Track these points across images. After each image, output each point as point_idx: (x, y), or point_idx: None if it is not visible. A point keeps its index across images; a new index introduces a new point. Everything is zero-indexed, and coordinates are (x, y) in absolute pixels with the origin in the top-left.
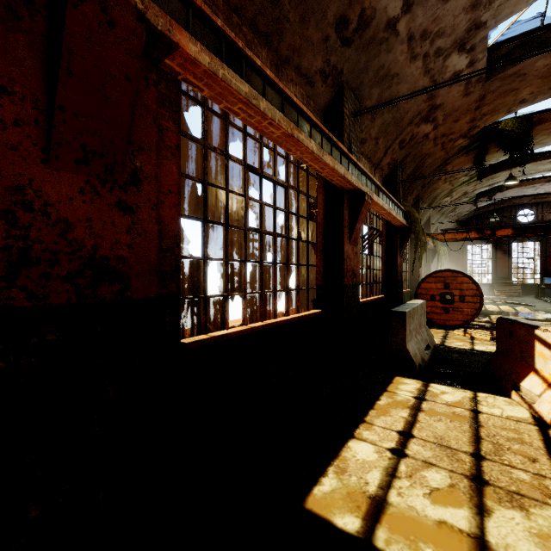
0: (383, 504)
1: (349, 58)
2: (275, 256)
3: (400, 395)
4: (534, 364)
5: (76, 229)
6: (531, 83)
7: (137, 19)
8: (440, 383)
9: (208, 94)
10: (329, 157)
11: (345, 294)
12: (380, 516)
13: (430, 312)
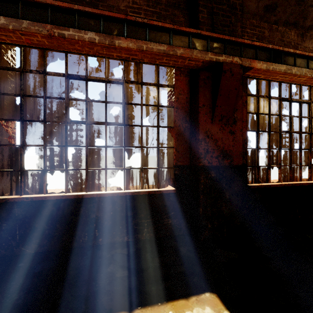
0: None
1: None
2: (300, 145)
3: None
4: None
5: (218, 142)
6: None
7: (240, 68)
8: None
9: (263, 77)
10: None
11: None
12: None
13: None
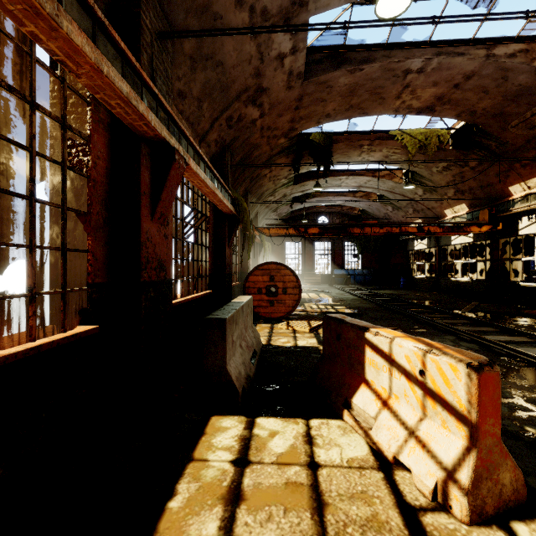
0: None
1: None
2: None
3: (213, 464)
4: (364, 374)
5: None
6: (335, 99)
7: None
8: (268, 414)
9: None
10: (82, 34)
11: (144, 297)
12: None
13: (257, 306)
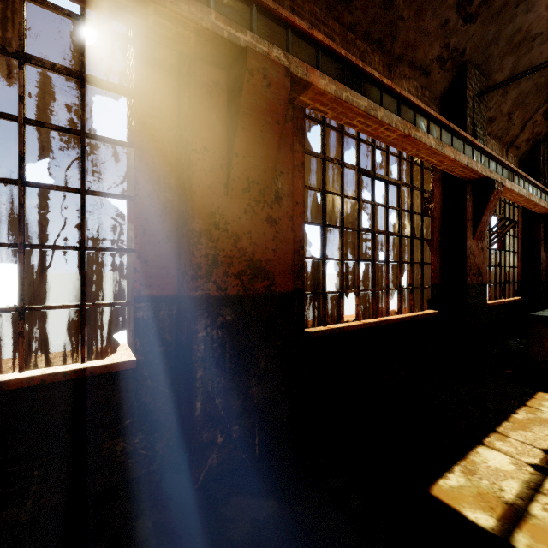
0: (523, 514)
1: (473, 35)
2: (387, 254)
3: (546, 413)
4: None
5: (242, 240)
6: None
7: (285, 75)
8: None
9: (331, 115)
10: (449, 148)
11: (468, 295)
12: (519, 523)
13: None
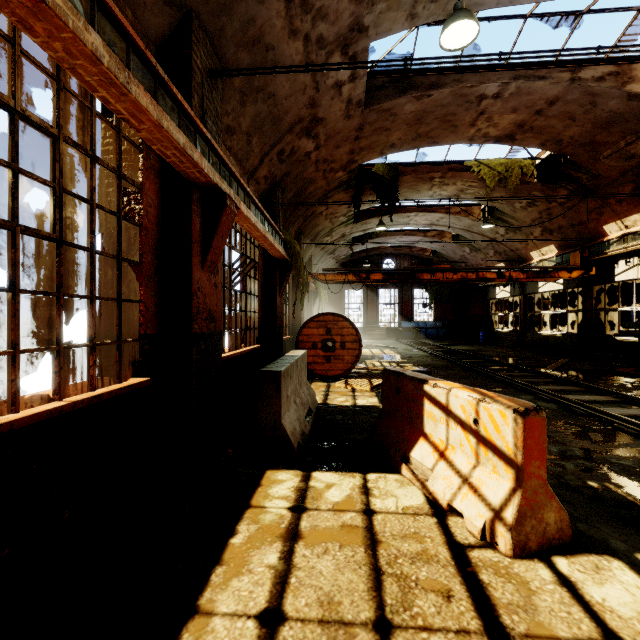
0: None
1: None
2: (13, 274)
3: (270, 510)
4: (423, 427)
5: None
6: (400, 128)
7: None
8: (324, 469)
9: None
10: (147, 95)
11: (195, 349)
12: None
13: (312, 363)
